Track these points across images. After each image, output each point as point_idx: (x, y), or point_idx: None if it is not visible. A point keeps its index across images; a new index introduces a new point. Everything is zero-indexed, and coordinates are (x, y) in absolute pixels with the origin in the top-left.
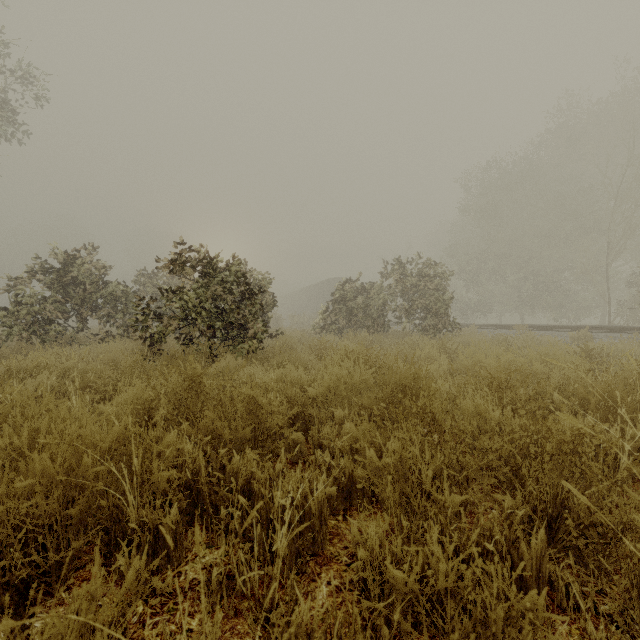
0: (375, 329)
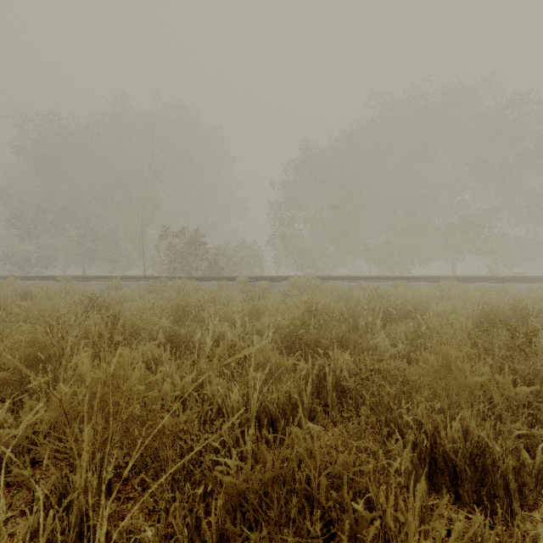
0: None
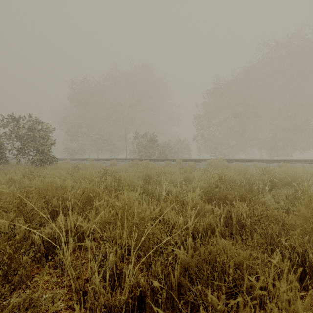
0: None
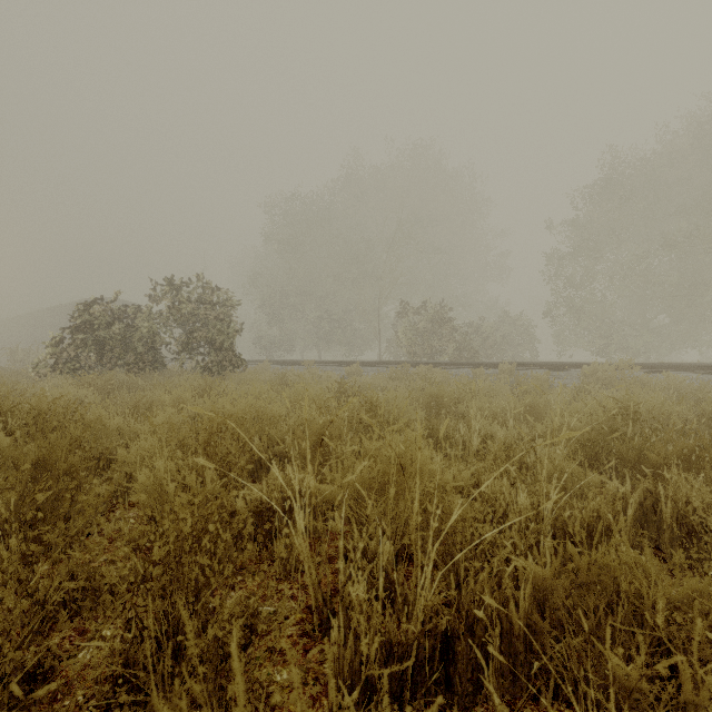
0: (140, 368)
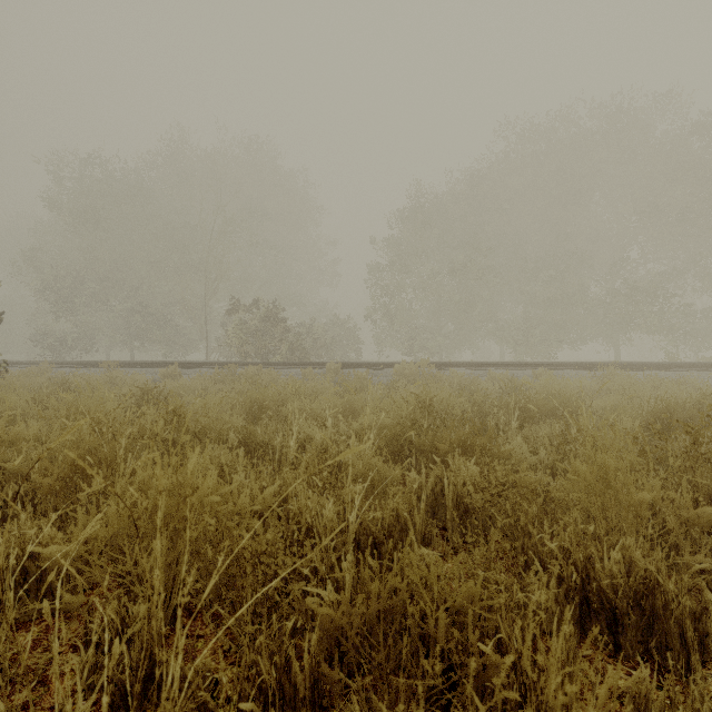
0: None
